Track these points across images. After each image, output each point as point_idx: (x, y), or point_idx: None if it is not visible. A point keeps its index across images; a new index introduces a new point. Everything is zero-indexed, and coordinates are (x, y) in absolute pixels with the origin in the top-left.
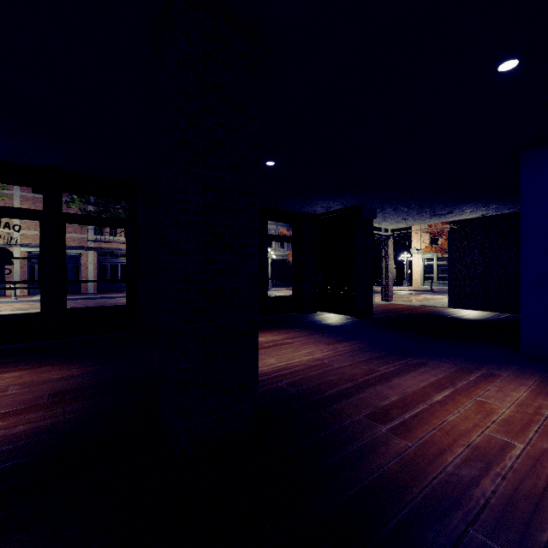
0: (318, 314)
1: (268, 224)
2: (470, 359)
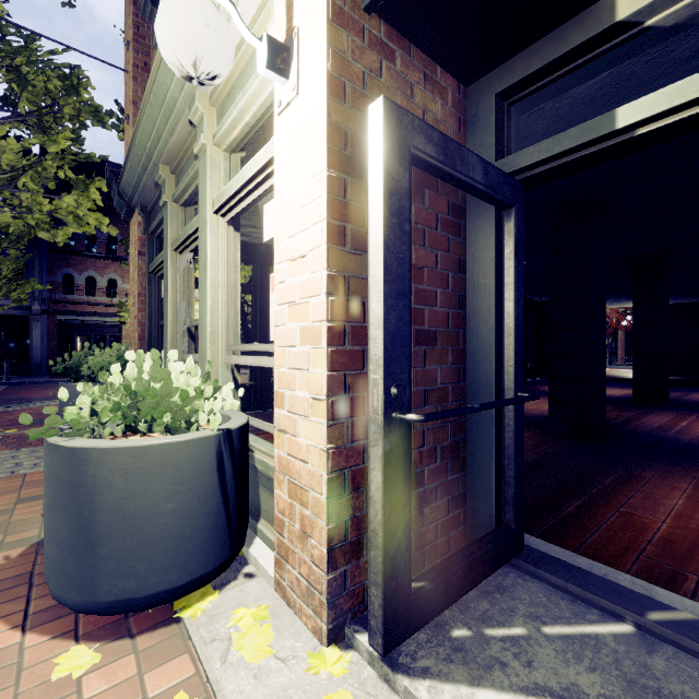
0: None
1: None
2: None
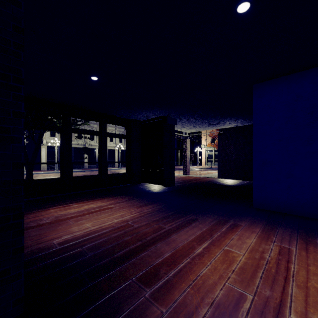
0: (142, 184)
1: (119, 128)
2: (224, 213)
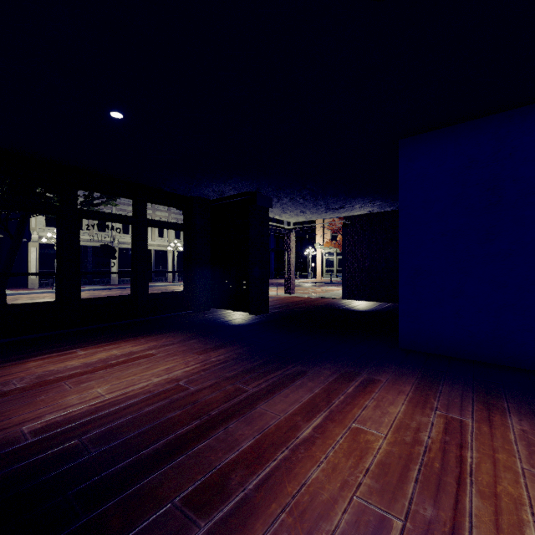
0: (212, 312)
1: (176, 214)
2: (352, 360)
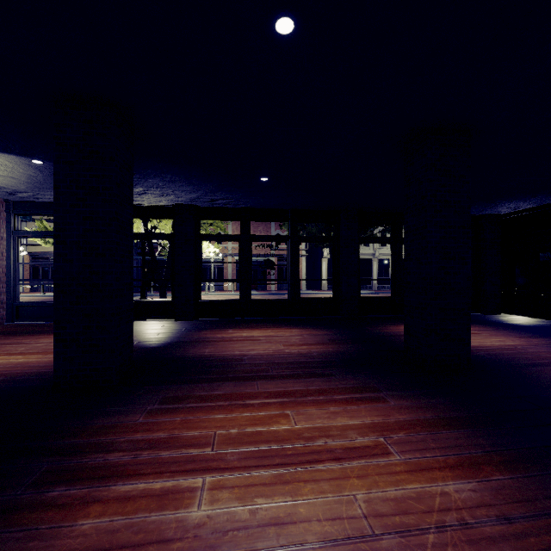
0: (503, 316)
1: None
2: None
